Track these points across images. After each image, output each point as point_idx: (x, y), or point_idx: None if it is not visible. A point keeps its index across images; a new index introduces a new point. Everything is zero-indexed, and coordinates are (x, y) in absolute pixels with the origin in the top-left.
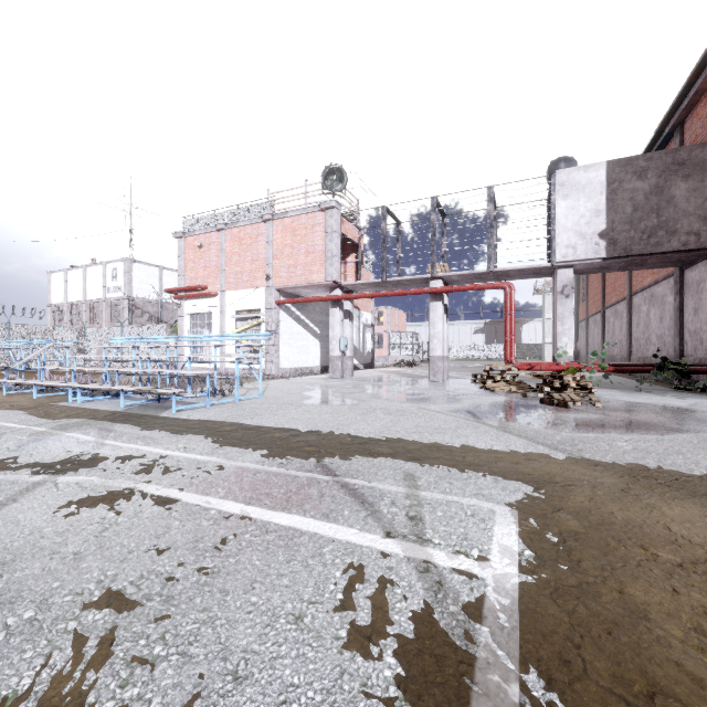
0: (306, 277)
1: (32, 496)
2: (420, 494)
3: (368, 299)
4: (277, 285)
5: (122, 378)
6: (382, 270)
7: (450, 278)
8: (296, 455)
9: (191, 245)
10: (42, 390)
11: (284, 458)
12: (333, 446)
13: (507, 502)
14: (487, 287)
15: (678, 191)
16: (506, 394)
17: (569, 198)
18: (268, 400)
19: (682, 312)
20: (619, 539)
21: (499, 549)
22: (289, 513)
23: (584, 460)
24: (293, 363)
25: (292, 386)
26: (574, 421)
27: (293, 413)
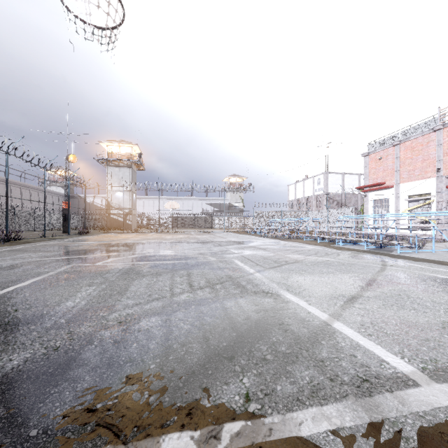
0: None
1: (388, 269)
2: None
3: None
4: (447, 174)
5: None
6: None
7: None
8: None
9: (373, 159)
10: (315, 239)
11: None
12: None
13: None
14: None
15: None
16: None
17: None
18: None
19: None
20: None
21: None
22: None
23: None
24: None
25: None
26: None
27: None
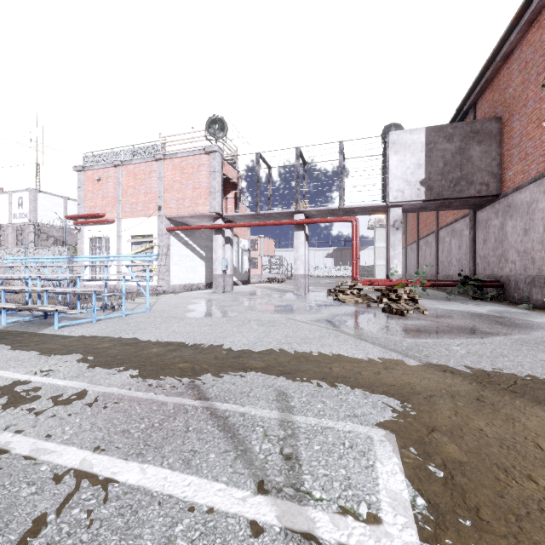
0: (193, 209)
1: None
2: (294, 419)
3: (245, 229)
4: (168, 215)
5: (21, 294)
6: (256, 204)
7: (310, 213)
8: (169, 374)
9: (90, 178)
10: None
11: (155, 379)
12: (207, 362)
13: (381, 423)
14: (339, 220)
15: (475, 152)
16: (354, 305)
17: (399, 153)
18: (155, 314)
19: (475, 242)
20: (504, 469)
21: (389, 499)
22: (143, 461)
23: (433, 366)
24: (182, 281)
25: (179, 300)
26: (413, 327)
27: (175, 326)
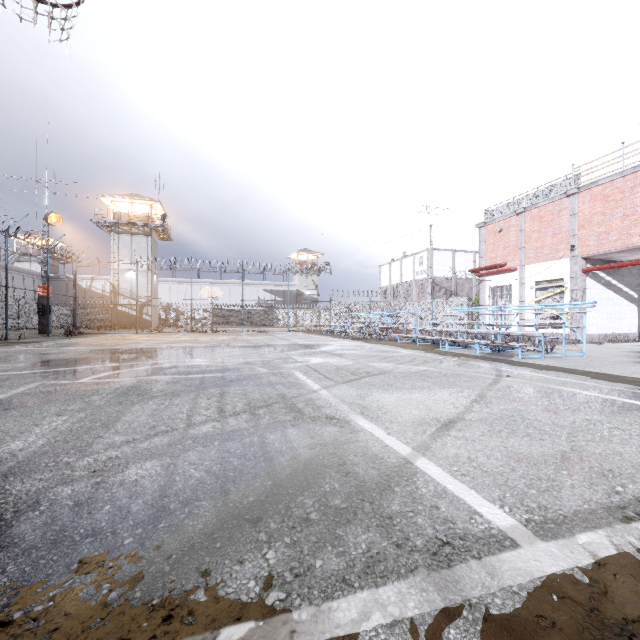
0: (622, 242)
1: (503, 381)
2: None
3: None
4: (583, 254)
5: None
6: None
7: None
8: None
9: (491, 231)
10: (413, 341)
11: None
12: None
13: None
14: None
15: None
16: None
17: None
18: (595, 358)
19: None
20: None
21: None
22: None
23: None
24: (601, 330)
25: (609, 350)
26: None
27: (633, 369)
